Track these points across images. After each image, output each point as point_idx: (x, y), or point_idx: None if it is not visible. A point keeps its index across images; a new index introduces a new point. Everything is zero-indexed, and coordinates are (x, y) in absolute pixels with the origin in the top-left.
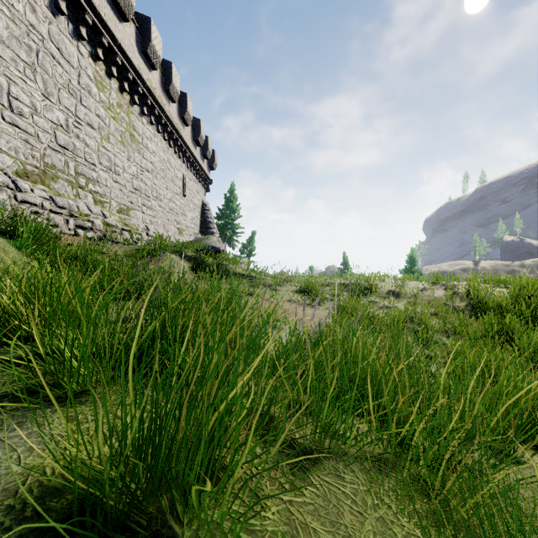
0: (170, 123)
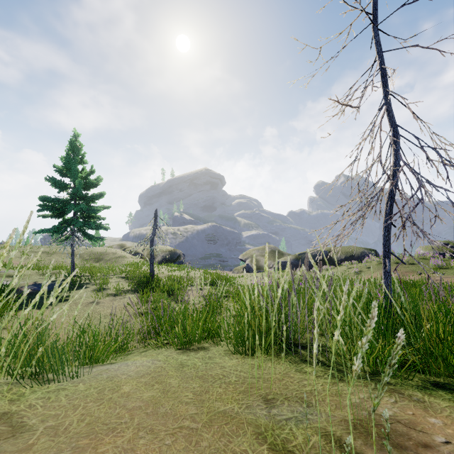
0: None
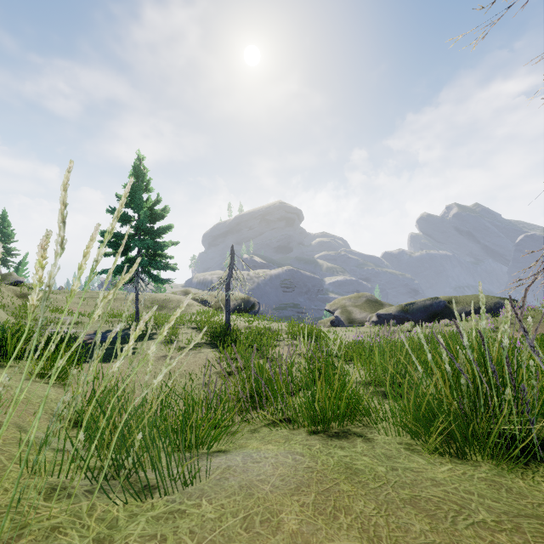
0: None
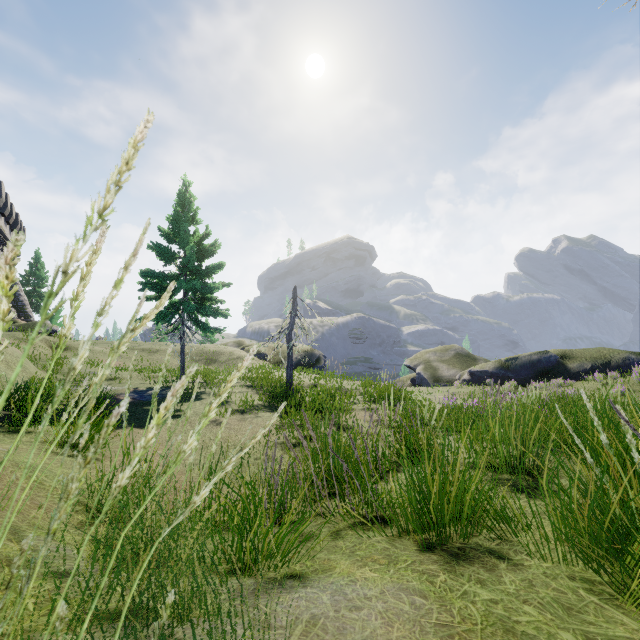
0: (0, 232)
